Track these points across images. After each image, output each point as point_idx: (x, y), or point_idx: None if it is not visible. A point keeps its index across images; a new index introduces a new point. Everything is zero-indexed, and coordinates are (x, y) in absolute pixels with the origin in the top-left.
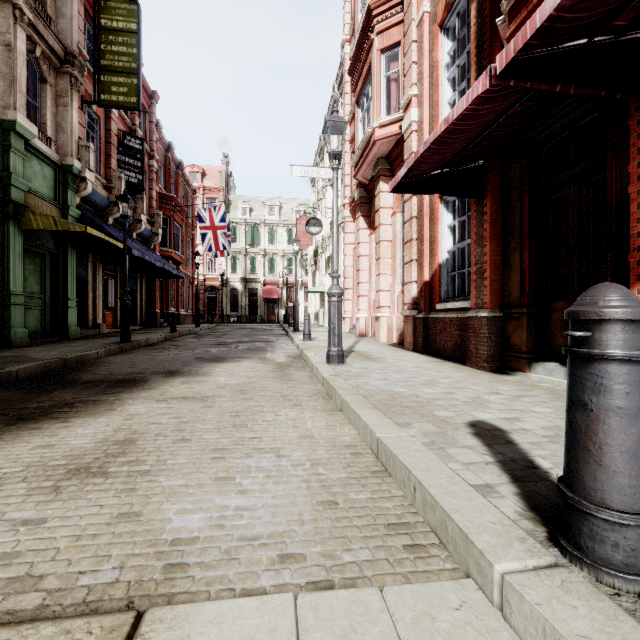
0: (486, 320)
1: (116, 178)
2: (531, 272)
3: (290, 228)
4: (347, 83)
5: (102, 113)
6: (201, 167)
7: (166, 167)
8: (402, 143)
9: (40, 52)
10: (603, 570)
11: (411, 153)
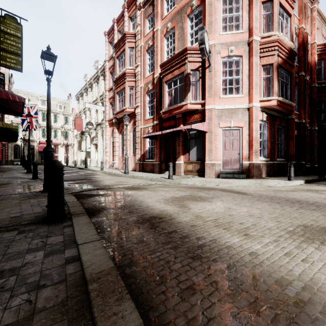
0: (158, 164)
1: None
2: (165, 155)
3: (56, 114)
4: (107, 76)
5: None
6: None
7: None
8: (134, 114)
9: None
10: (170, 179)
11: (138, 120)
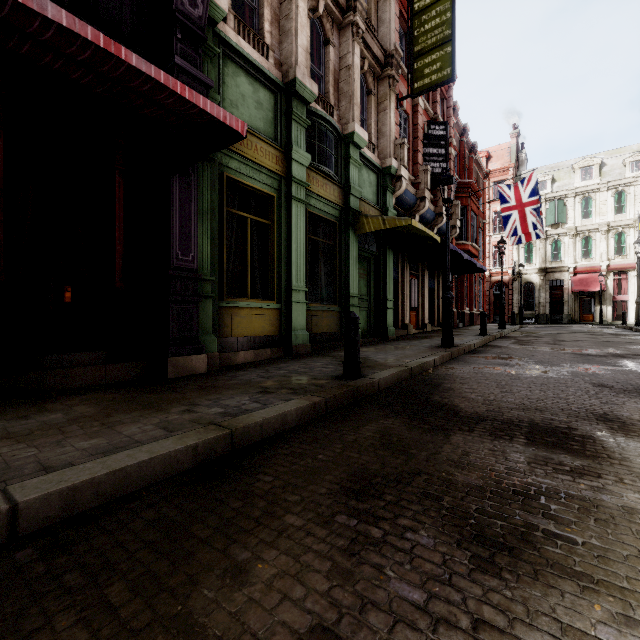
0: None
1: (422, 172)
2: None
3: (620, 190)
4: None
5: (410, 110)
6: (485, 150)
7: (460, 153)
8: None
9: (367, 66)
10: None
11: None
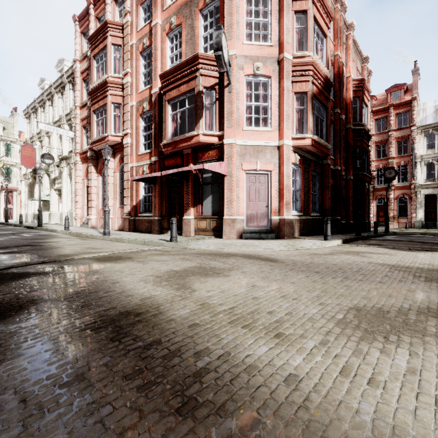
0: (157, 220)
1: None
2: (168, 207)
3: None
4: (78, 84)
5: None
6: None
7: None
8: (121, 145)
9: None
10: (173, 241)
11: (128, 154)
